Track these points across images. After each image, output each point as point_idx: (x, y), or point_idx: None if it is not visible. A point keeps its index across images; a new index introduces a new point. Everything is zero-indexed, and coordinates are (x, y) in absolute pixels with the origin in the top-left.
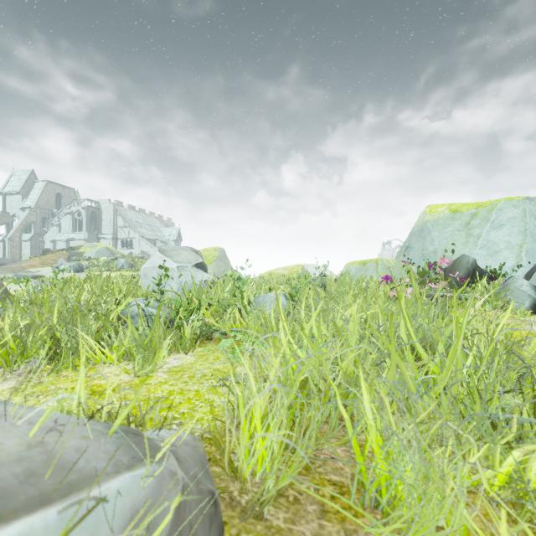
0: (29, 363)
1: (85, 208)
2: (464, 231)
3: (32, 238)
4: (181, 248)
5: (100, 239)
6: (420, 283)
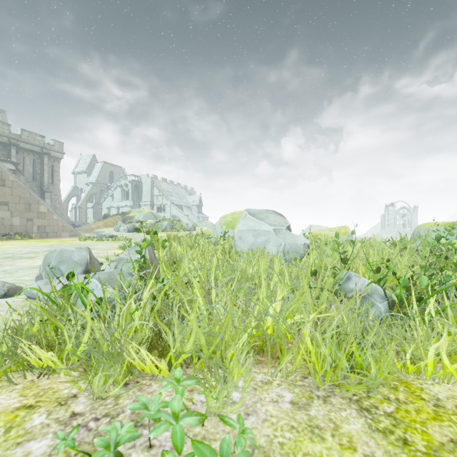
0: None
1: (130, 182)
2: None
3: (94, 206)
4: (265, 211)
5: (141, 205)
6: None
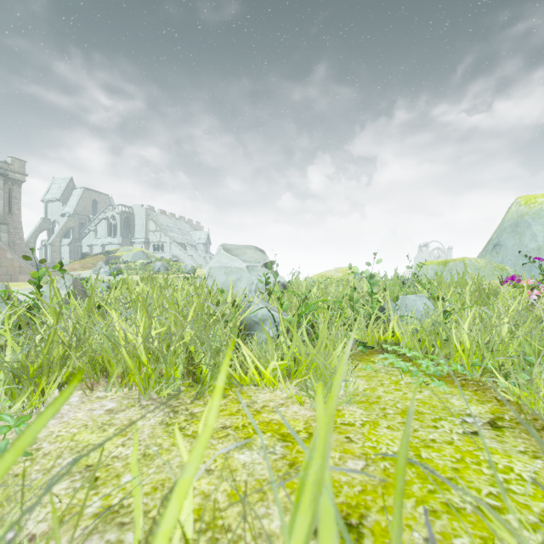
0: None
1: (119, 214)
2: None
3: (71, 243)
4: (245, 246)
5: (133, 243)
6: None
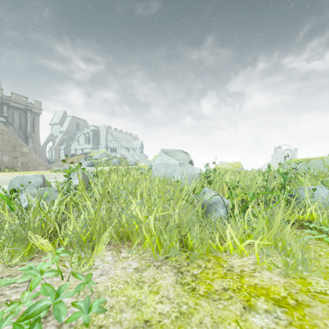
0: None
1: (91, 131)
2: None
3: (65, 148)
4: (175, 150)
5: (99, 148)
6: None
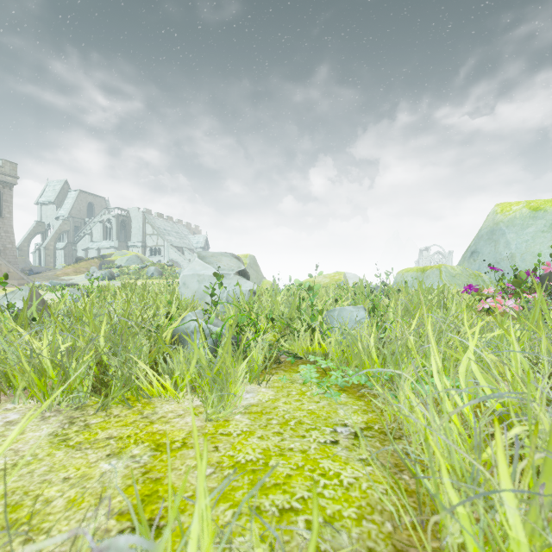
0: (117, 537)
1: (115, 217)
2: (550, 232)
3: (65, 246)
4: (221, 254)
5: (129, 247)
6: (516, 294)
